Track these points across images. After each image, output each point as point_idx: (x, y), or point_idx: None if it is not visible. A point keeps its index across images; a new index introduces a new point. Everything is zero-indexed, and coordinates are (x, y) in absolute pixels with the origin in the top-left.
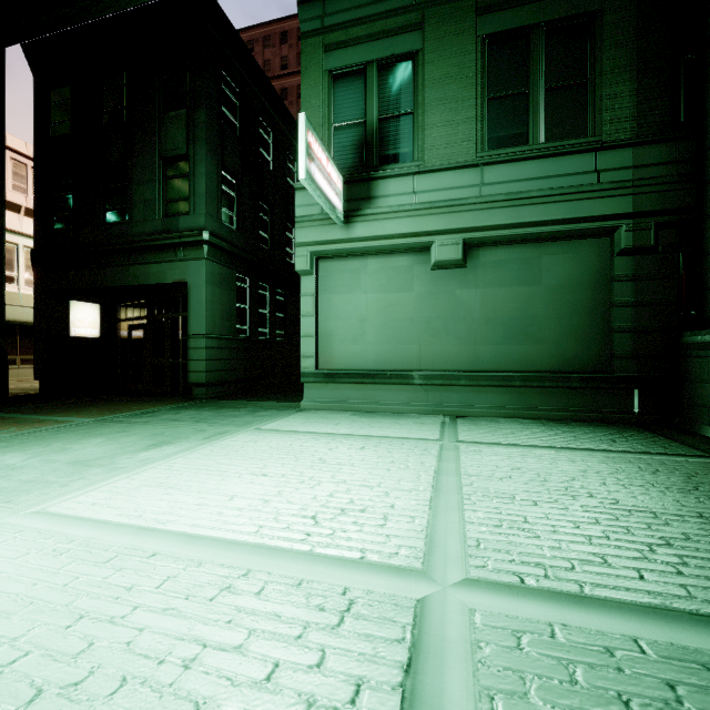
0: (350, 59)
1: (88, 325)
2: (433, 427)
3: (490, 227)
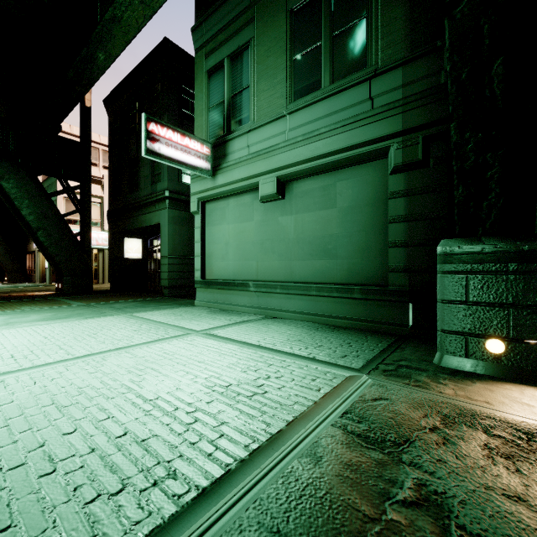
0: (217, 59)
1: (135, 251)
2: (225, 323)
3: (293, 164)
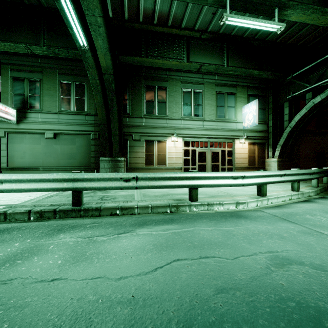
0: (19, 75)
1: None
2: None
3: (61, 130)
